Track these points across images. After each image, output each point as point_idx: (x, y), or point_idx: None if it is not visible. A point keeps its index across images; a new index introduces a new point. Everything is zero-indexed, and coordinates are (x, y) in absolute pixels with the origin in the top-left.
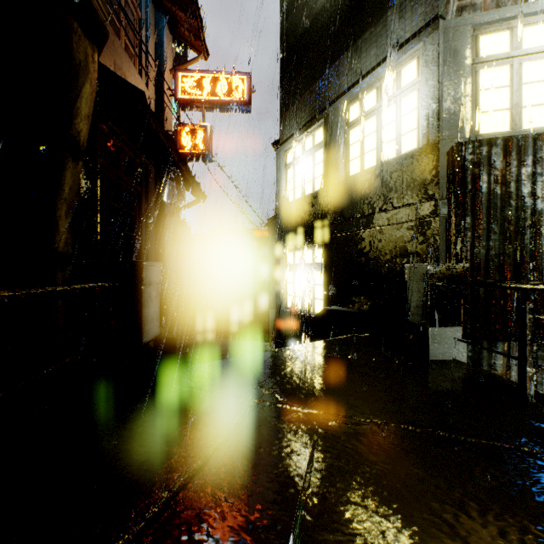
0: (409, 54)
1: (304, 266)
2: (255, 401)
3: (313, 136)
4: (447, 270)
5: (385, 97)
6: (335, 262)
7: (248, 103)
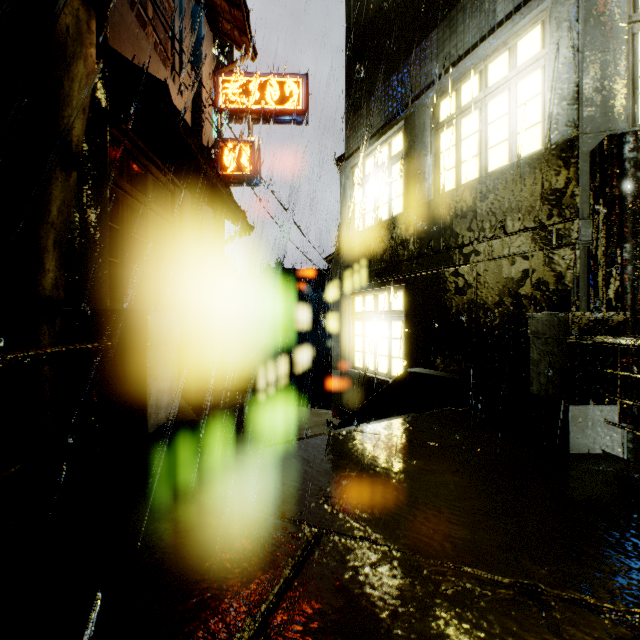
0: (529, 18)
1: (377, 314)
2: (315, 531)
3: (389, 145)
4: (596, 322)
5: (492, 83)
6: (420, 309)
7: (305, 112)
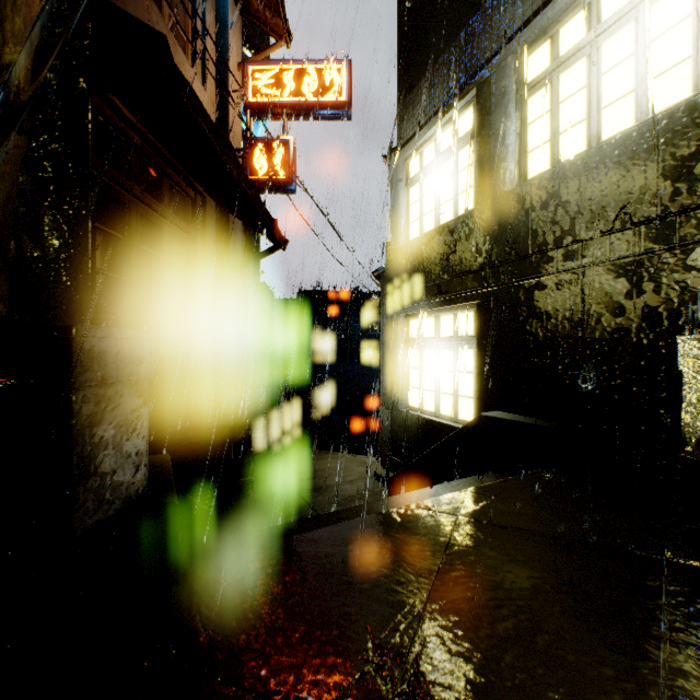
0: None
1: (439, 341)
2: None
3: (454, 125)
4: None
5: (608, 15)
6: (498, 333)
7: (348, 103)
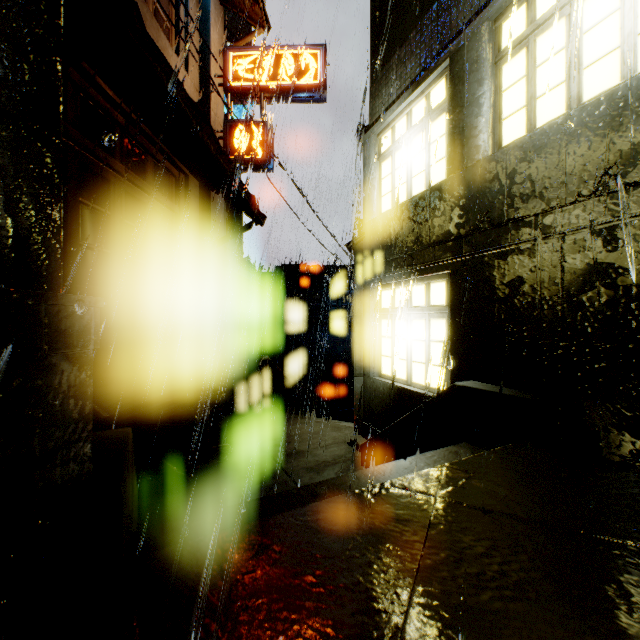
0: None
1: (411, 311)
2: None
3: (426, 97)
4: None
5: None
6: (472, 302)
7: (323, 86)
